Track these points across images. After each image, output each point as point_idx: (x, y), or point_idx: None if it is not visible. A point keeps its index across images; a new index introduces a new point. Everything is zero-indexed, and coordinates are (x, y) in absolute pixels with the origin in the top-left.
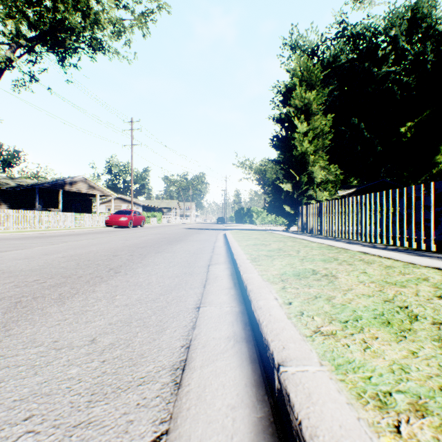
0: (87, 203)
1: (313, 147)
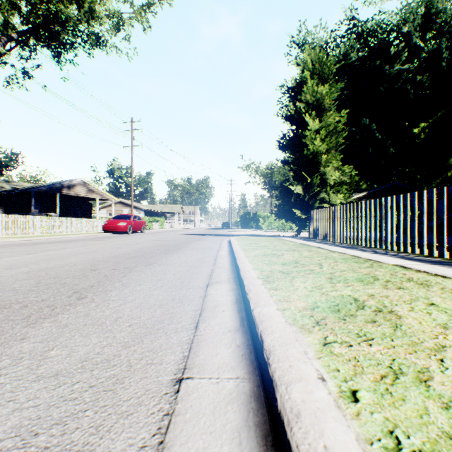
0: (86, 207)
1: (326, 146)
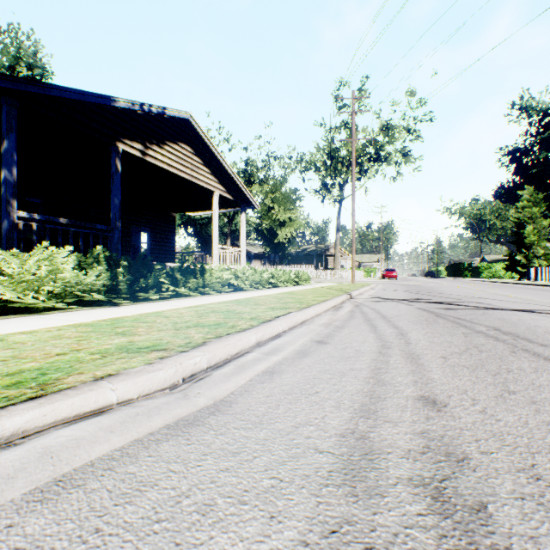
0: (325, 262)
1: (536, 237)
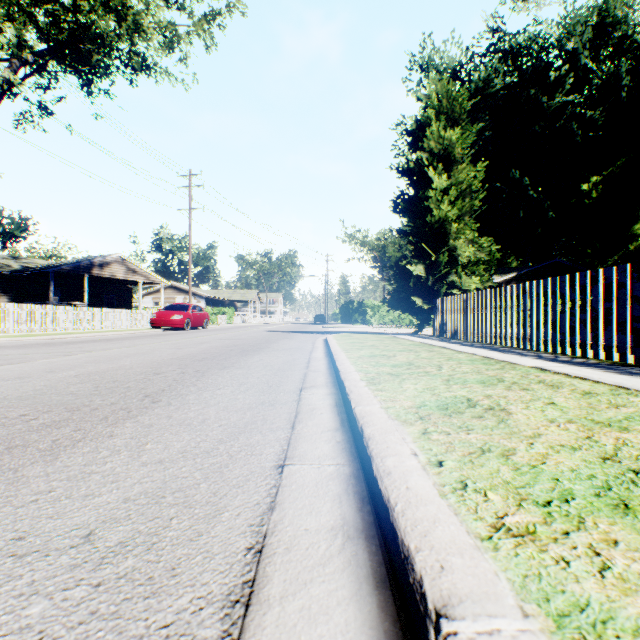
0: (125, 294)
1: (457, 211)
